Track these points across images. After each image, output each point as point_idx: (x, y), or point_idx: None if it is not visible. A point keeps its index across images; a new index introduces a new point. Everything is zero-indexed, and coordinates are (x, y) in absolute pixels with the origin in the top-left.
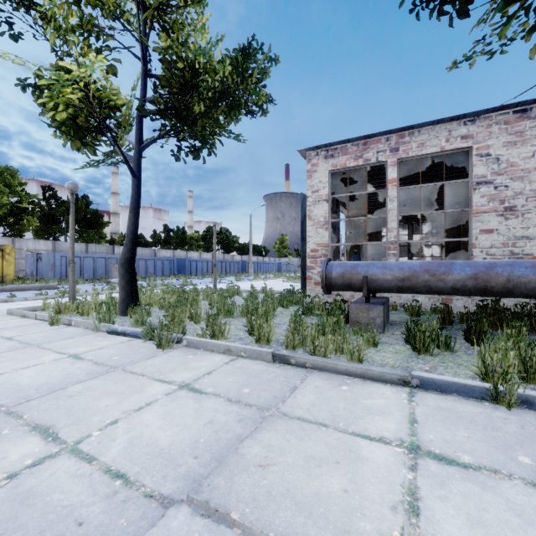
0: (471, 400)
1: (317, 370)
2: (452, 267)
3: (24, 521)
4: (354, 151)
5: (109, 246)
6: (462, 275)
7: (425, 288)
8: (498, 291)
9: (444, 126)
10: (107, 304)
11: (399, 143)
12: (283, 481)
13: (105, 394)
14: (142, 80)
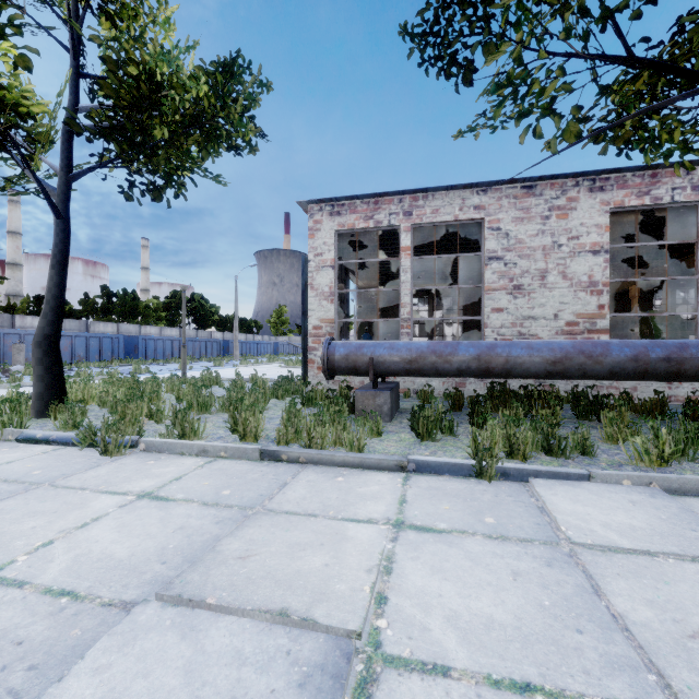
0: (460, 478)
1: (313, 465)
2: (458, 348)
3: None
4: (364, 210)
5: (4, 315)
6: (467, 356)
7: (433, 370)
8: (499, 372)
9: (458, 193)
10: (16, 401)
11: (413, 207)
12: (264, 567)
13: (29, 515)
14: (72, 81)
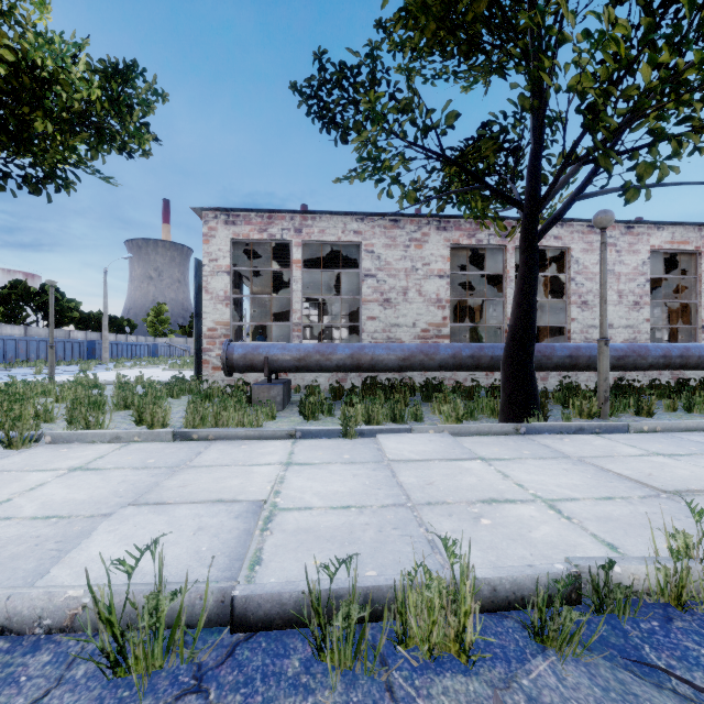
0: (332, 439)
1: (220, 440)
2: (337, 348)
3: None
4: (259, 222)
5: None
6: (343, 355)
7: (317, 367)
8: (367, 367)
9: (341, 218)
10: None
11: (303, 225)
12: (200, 488)
13: None
14: None
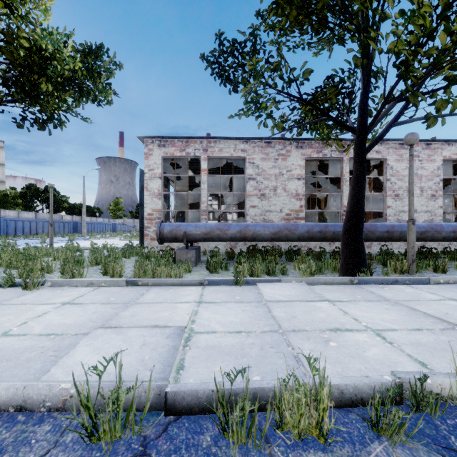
0: (228, 286)
1: (156, 286)
2: (230, 226)
3: (5, 354)
4: (180, 145)
5: None
6: (235, 230)
7: (218, 238)
8: (250, 238)
9: (232, 142)
10: None
11: (208, 146)
12: (143, 317)
13: (0, 315)
14: None
